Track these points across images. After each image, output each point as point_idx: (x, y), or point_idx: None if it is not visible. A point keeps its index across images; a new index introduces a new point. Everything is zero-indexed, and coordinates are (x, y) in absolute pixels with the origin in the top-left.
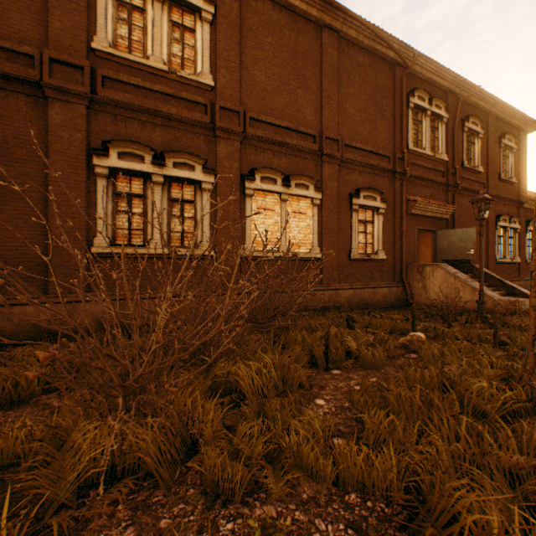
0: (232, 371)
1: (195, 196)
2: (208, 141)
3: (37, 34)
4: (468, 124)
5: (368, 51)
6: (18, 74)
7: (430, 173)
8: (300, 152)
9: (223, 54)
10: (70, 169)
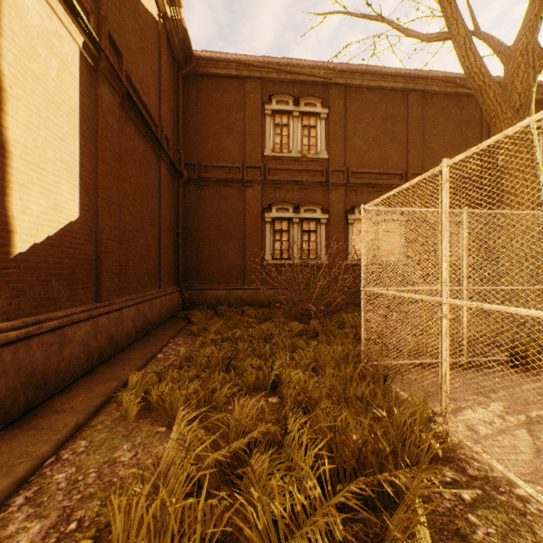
0: (340, 319)
1: (316, 227)
2: (324, 193)
3: (240, 156)
4: None
5: (452, 95)
6: (234, 178)
7: None
8: (389, 188)
9: (333, 136)
10: (254, 221)
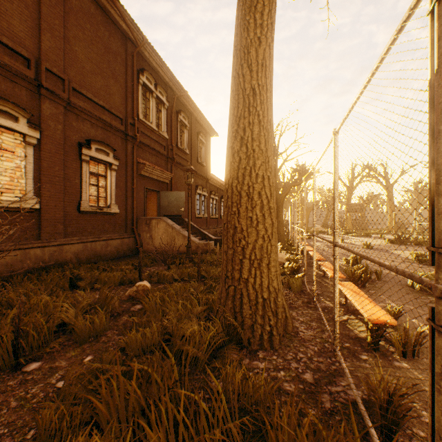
0: None
1: None
2: None
3: None
4: (181, 116)
5: (101, 7)
6: None
7: (156, 145)
8: (3, 68)
9: None
10: None
